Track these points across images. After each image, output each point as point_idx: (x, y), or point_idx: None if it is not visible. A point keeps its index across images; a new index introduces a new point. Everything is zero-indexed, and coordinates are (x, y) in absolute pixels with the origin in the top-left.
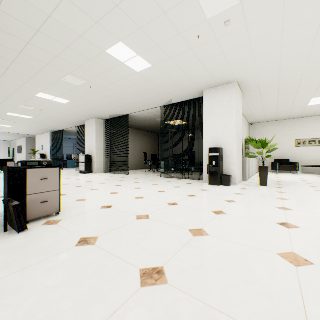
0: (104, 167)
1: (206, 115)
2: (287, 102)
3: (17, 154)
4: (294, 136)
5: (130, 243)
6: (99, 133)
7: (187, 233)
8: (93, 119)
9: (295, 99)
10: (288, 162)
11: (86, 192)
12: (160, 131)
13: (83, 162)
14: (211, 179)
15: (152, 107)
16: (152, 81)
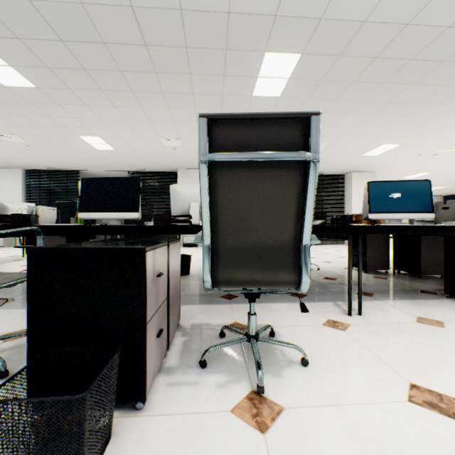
0: None
1: (355, 192)
2: None
3: None
4: None
5: None
6: None
7: None
8: (198, 169)
9: None
10: None
11: None
12: None
13: None
14: None
15: None
16: (349, 161)
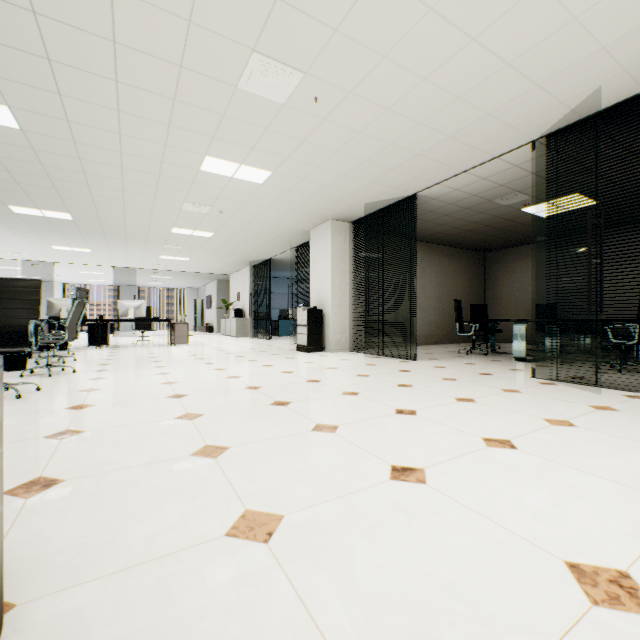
0: (350, 338)
1: None
2: None
3: (206, 310)
4: None
5: None
6: (338, 256)
7: None
8: (325, 223)
9: None
10: None
11: (293, 442)
12: (492, 244)
13: (304, 325)
14: None
15: (497, 150)
16: None
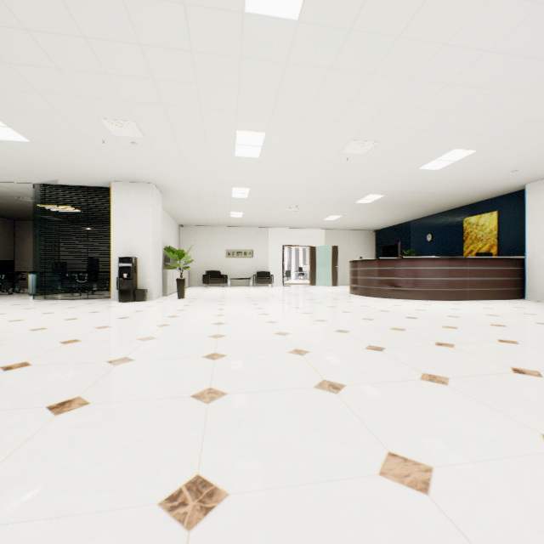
0: None
1: (116, 214)
2: (212, 211)
3: None
4: (225, 246)
5: (40, 339)
6: None
7: (94, 329)
8: None
9: (218, 210)
10: (220, 275)
11: None
12: (21, 217)
13: None
14: (123, 295)
15: (13, 180)
16: (25, 154)
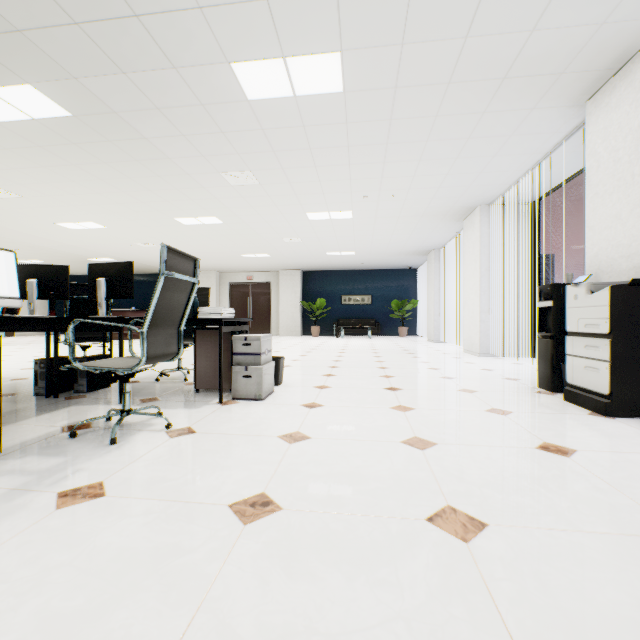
0: None
1: None
2: None
3: None
4: None
5: None
6: None
7: None
8: None
9: None
10: None
11: None
12: None
13: None
14: None
15: None
16: None
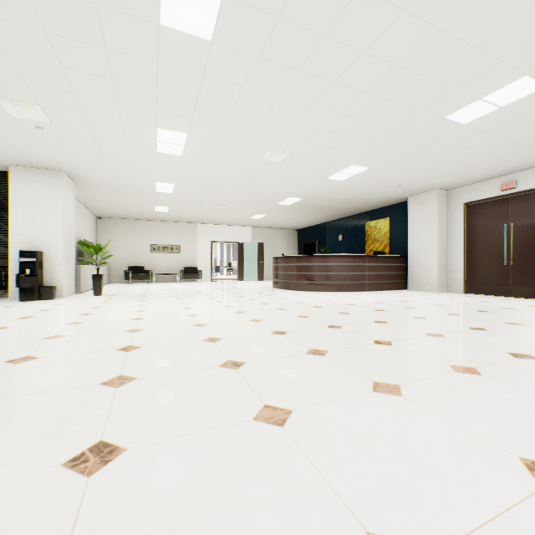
0: None
1: (16, 203)
2: (134, 204)
3: None
4: (150, 241)
5: None
6: None
7: None
8: None
9: (141, 203)
10: (144, 270)
11: None
12: None
13: None
14: (24, 294)
15: None
16: None
